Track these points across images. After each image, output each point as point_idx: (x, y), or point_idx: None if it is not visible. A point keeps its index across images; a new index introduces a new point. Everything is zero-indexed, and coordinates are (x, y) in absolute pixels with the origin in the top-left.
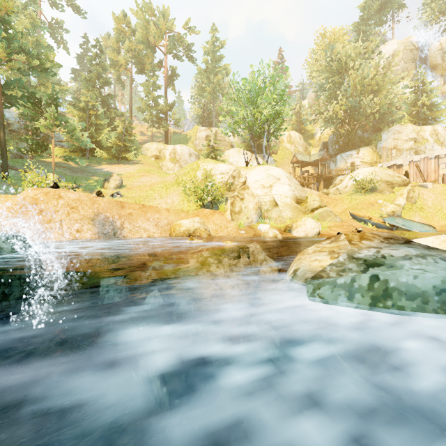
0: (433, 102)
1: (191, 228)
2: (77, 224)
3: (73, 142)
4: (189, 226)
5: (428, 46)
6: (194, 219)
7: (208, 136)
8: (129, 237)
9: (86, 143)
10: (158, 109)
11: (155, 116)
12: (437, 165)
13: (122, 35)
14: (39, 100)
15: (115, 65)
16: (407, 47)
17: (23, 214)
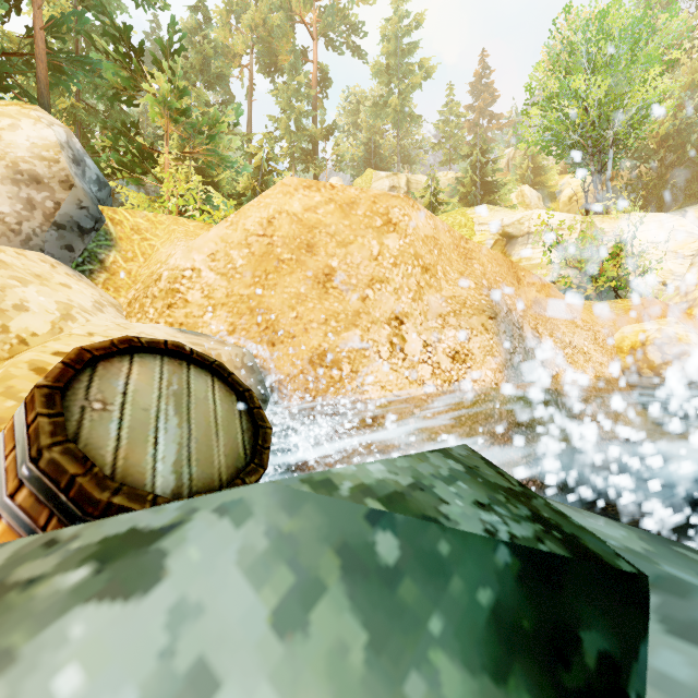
0: None
1: None
2: (451, 332)
3: (209, 157)
4: None
5: None
6: (677, 322)
7: (393, 189)
8: (561, 381)
9: (235, 160)
10: (307, 134)
11: (299, 148)
12: None
13: (236, 1)
14: (140, 47)
15: (224, 55)
16: None
17: (265, 285)
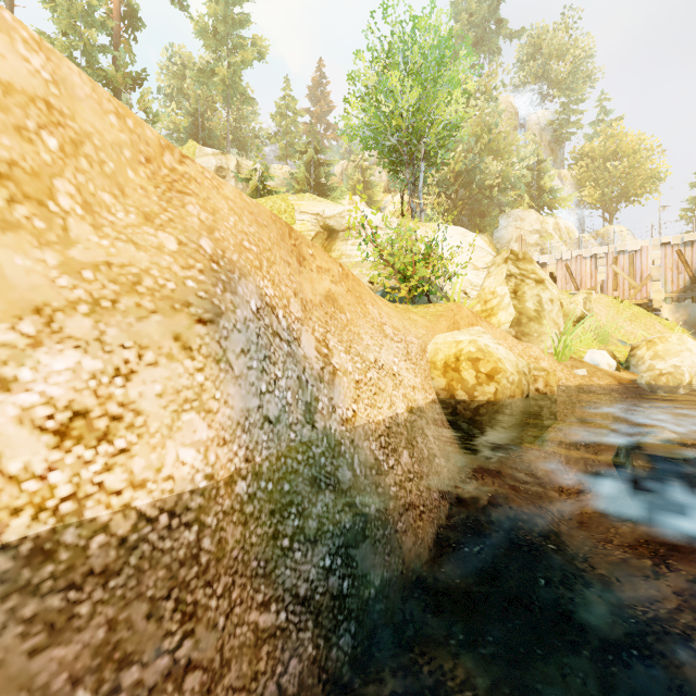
0: (550, 186)
1: (520, 364)
2: (62, 357)
3: None
4: (510, 356)
5: (526, 116)
6: (485, 332)
7: (221, 169)
8: (361, 425)
9: None
10: (101, 74)
11: None
12: (595, 268)
13: None
14: None
15: None
16: (508, 108)
17: None
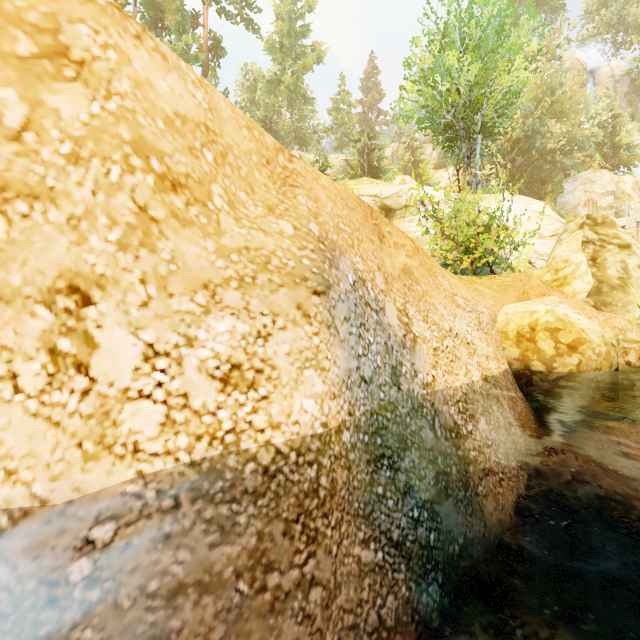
0: (628, 142)
1: (607, 335)
2: (224, 321)
3: None
4: (594, 327)
5: (596, 69)
6: (562, 302)
7: None
8: (439, 390)
9: None
10: None
11: None
12: None
13: None
14: None
15: None
16: (574, 65)
17: None
